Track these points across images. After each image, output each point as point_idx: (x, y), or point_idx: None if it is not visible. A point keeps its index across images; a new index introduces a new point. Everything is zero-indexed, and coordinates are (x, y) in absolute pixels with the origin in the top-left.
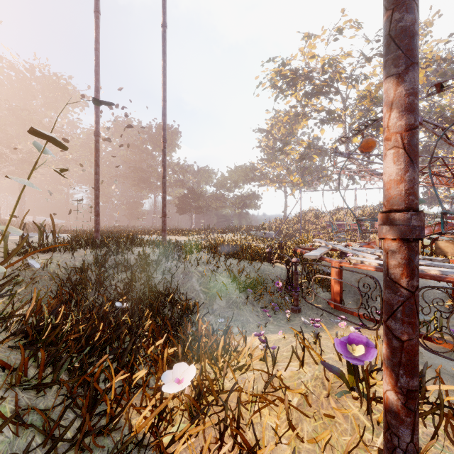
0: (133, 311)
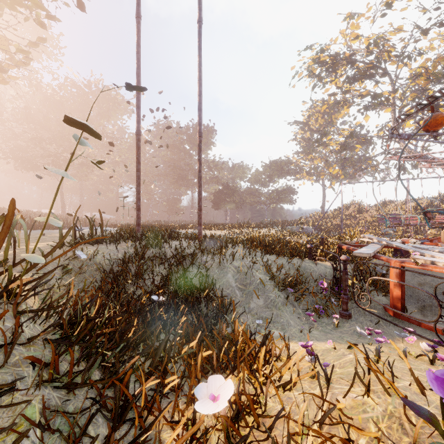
0: (169, 305)
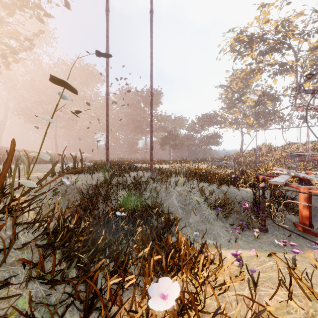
0: (128, 219)
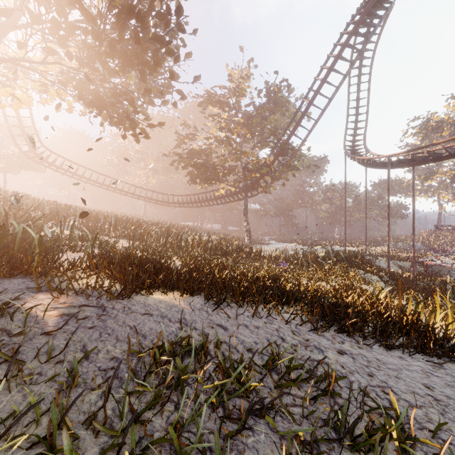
0: None
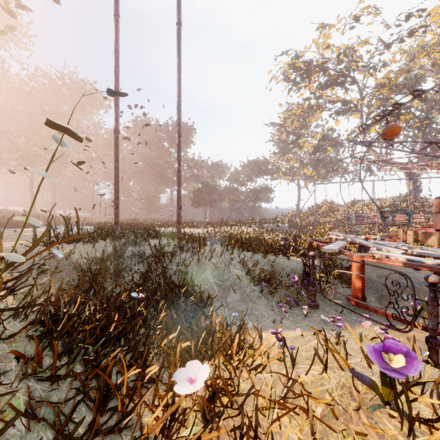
0: (148, 301)
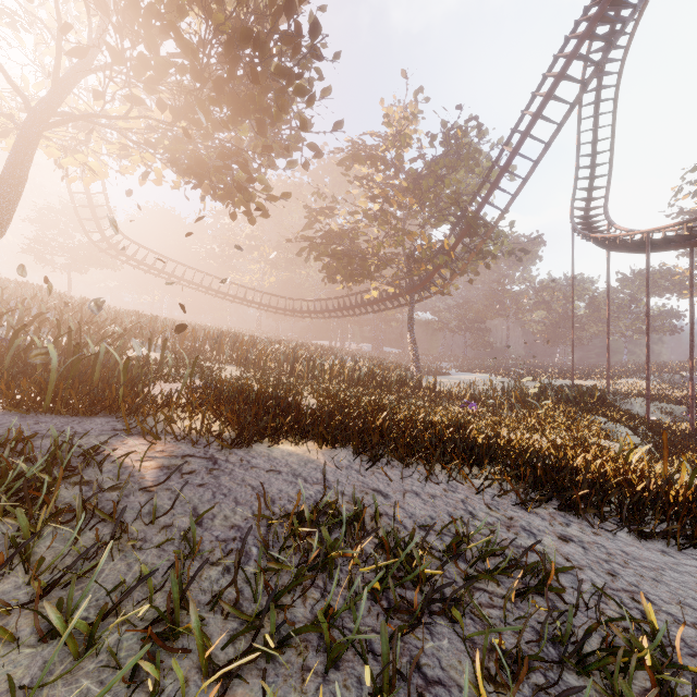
0: None
